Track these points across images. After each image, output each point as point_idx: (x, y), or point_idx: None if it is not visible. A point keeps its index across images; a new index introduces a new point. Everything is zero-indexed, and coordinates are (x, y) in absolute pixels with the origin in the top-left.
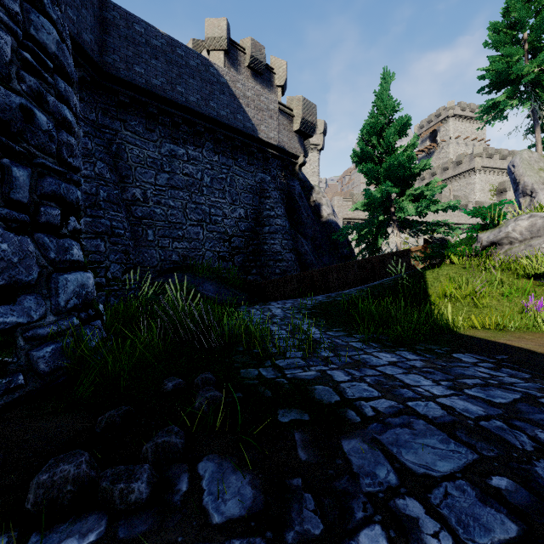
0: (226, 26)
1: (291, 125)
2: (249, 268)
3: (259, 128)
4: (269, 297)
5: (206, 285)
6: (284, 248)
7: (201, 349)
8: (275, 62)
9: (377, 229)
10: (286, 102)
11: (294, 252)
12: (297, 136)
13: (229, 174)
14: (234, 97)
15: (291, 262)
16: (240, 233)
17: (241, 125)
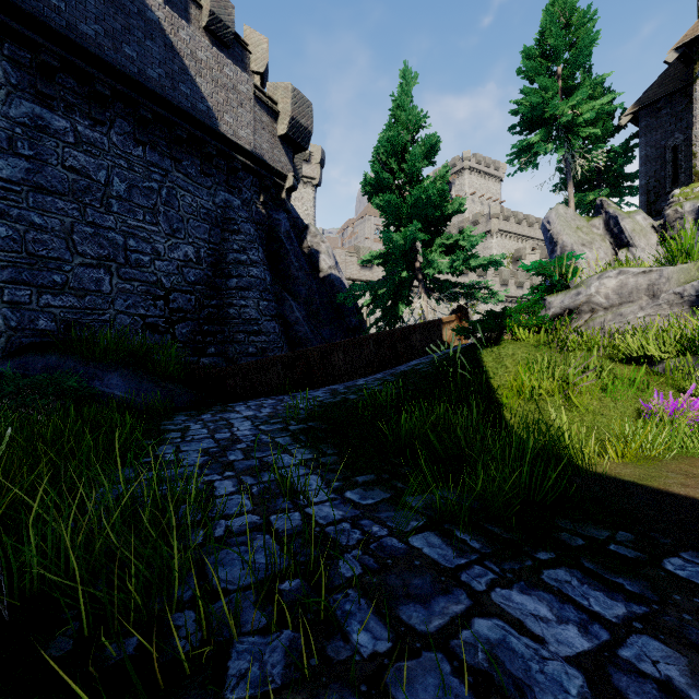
0: None
1: (274, 125)
2: (203, 344)
3: (221, 117)
4: (236, 393)
5: (109, 376)
6: (262, 314)
7: None
8: (251, 35)
9: (397, 291)
10: (267, 90)
11: (279, 321)
12: (283, 144)
13: (166, 184)
14: (173, 51)
15: (275, 335)
16: (186, 286)
17: (188, 103)
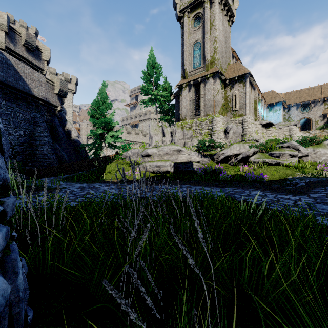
0: (7, 19)
1: (53, 90)
2: (27, 162)
3: (33, 90)
4: (41, 176)
5: None
6: (49, 153)
7: (22, 187)
8: (43, 46)
9: (98, 145)
10: (50, 77)
11: (55, 155)
12: (57, 96)
13: (13, 112)
14: (17, 72)
15: (54, 159)
16: (20, 144)
17: (22, 87)
